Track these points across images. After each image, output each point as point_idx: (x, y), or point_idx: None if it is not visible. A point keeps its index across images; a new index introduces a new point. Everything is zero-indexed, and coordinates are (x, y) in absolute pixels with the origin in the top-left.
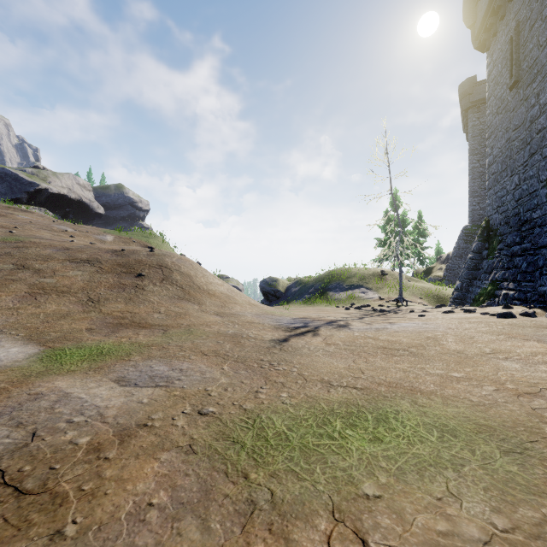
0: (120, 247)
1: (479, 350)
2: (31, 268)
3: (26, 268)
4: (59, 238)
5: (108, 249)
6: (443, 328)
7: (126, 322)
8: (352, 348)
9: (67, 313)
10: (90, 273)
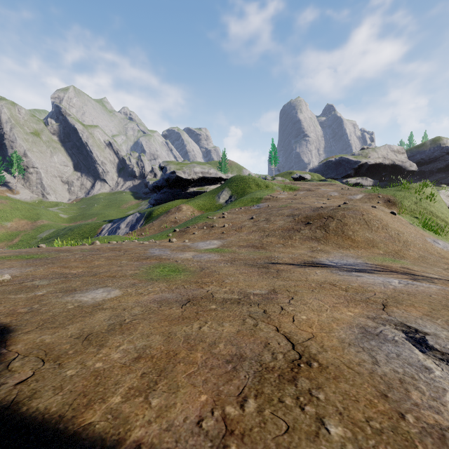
0: (327, 205)
1: (294, 289)
2: (268, 220)
3: (266, 220)
4: (313, 202)
5: (316, 207)
6: (390, 287)
7: (258, 246)
8: (272, 271)
9: (250, 239)
10: (285, 222)
